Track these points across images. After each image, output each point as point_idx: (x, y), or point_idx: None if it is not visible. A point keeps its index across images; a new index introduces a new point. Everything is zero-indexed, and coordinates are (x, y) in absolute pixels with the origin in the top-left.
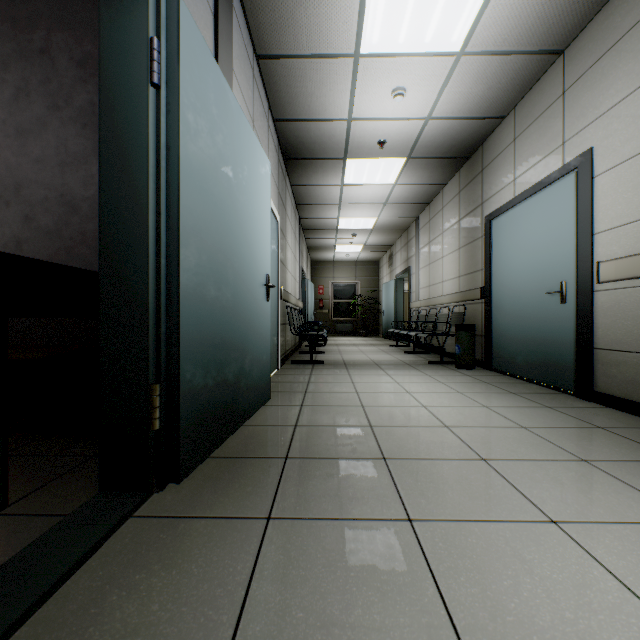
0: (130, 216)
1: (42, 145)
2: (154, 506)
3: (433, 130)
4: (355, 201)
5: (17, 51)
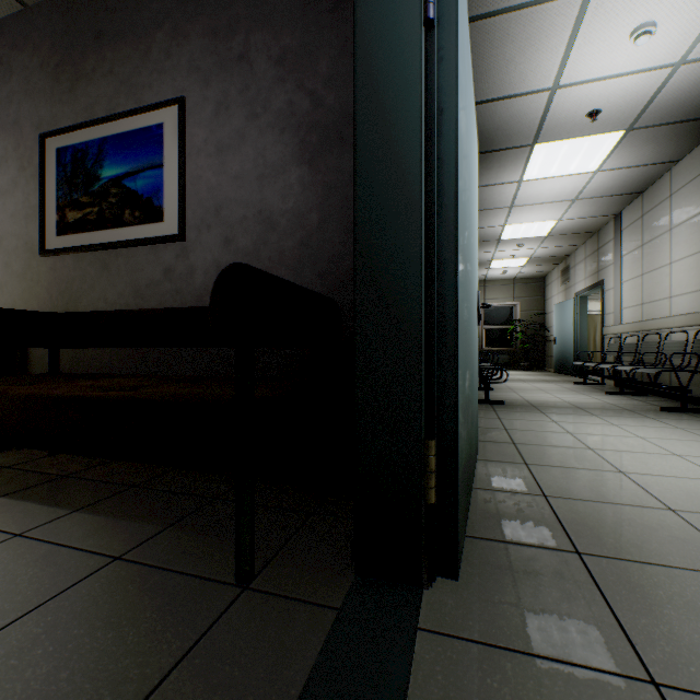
0: (395, 209)
1: (240, 160)
2: (438, 614)
3: (682, 80)
4: (532, 201)
5: (217, 64)
